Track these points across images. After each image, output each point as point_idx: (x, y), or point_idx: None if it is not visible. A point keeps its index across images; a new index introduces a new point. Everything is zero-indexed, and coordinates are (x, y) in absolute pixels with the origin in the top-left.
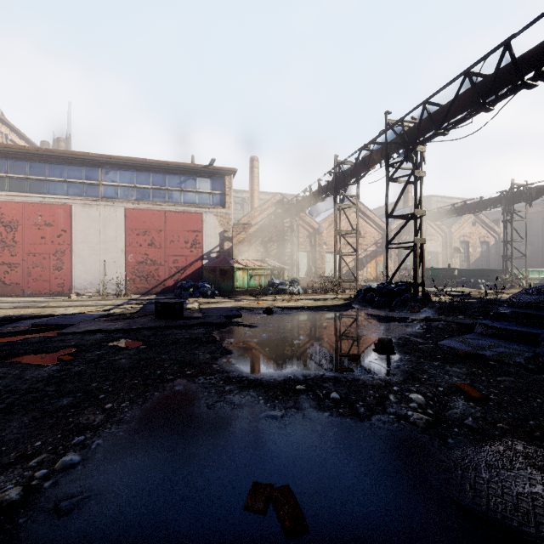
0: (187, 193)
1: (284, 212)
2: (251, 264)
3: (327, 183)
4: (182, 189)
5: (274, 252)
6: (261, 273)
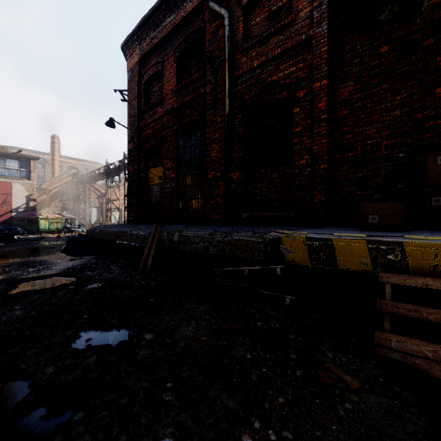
0: None
1: (79, 181)
2: (51, 216)
3: (103, 172)
4: None
5: (71, 207)
6: (58, 221)
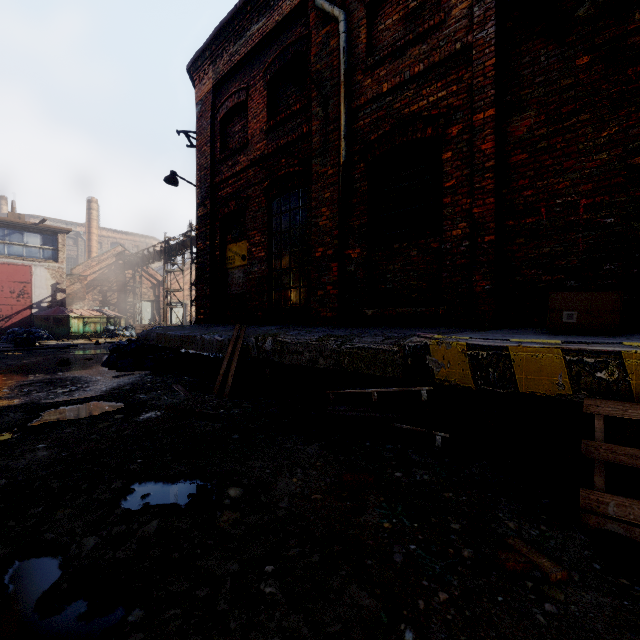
0: (13, 246)
1: (126, 263)
2: (86, 314)
3: (160, 250)
4: (6, 242)
5: (114, 301)
6: (97, 321)
